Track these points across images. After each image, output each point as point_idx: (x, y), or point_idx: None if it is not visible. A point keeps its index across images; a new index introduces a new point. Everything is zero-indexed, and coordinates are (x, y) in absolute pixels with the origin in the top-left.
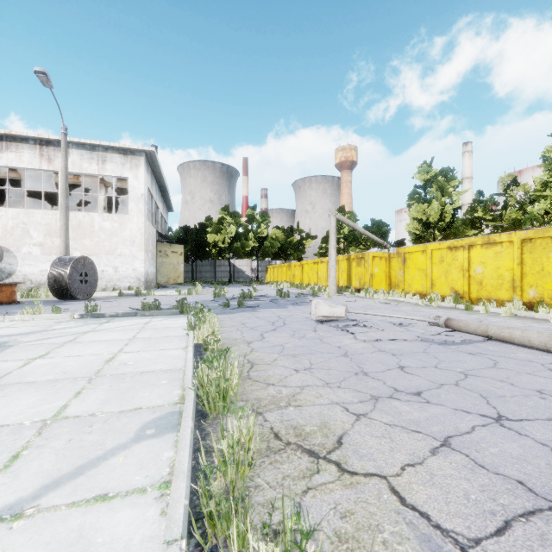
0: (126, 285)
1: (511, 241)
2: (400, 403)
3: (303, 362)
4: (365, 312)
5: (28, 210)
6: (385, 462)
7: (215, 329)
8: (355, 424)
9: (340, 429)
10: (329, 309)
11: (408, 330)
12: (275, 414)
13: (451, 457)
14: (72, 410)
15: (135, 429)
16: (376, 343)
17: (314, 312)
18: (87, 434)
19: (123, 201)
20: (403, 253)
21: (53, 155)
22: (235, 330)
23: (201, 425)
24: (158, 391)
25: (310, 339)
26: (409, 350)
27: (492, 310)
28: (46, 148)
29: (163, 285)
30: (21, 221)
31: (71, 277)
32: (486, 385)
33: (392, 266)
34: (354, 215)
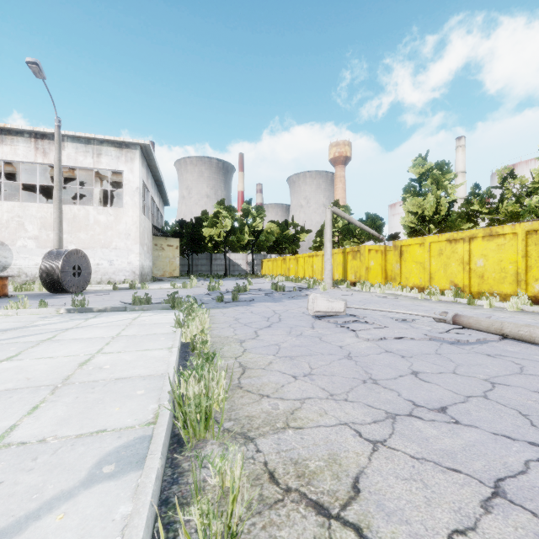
0: (121, 279)
1: (515, 233)
2: (424, 423)
3: (301, 366)
4: (365, 307)
5: (23, 203)
6: (424, 526)
7: (205, 326)
8: (373, 458)
9: (354, 465)
10: (328, 304)
11: (413, 327)
12: (270, 440)
13: (513, 517)
14: (19, 434)
15: (90, 464)
16: (381, 342)
17: (311, 307)
18: (26, 472)
19: (120, 195)
20: (400, 246)
21: (48, 148)
22: (227, 327)
23: (175, 458)
24: (130, 405)
25: (309, 337)
26: (419, 351)
27: (496, 305)
28: (41, 142)
29: (159, 278)
30: (16, 214)
31: (63, 270)
32: (522, 398)
33: (387, 260)
34: (348, 209)
